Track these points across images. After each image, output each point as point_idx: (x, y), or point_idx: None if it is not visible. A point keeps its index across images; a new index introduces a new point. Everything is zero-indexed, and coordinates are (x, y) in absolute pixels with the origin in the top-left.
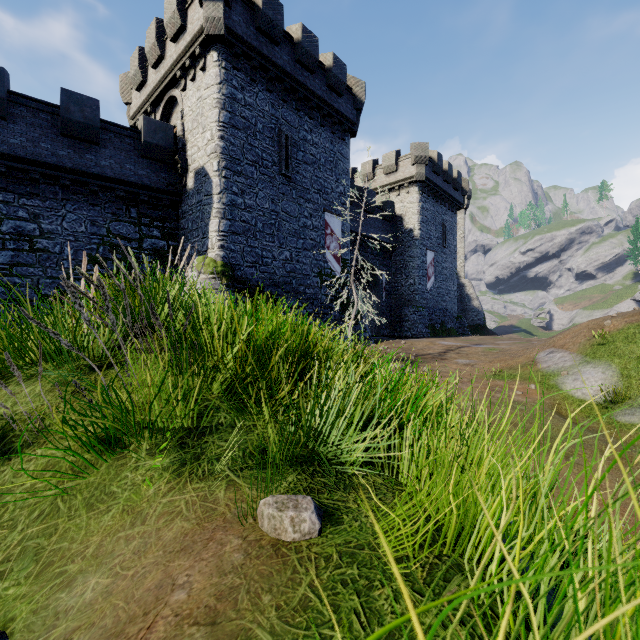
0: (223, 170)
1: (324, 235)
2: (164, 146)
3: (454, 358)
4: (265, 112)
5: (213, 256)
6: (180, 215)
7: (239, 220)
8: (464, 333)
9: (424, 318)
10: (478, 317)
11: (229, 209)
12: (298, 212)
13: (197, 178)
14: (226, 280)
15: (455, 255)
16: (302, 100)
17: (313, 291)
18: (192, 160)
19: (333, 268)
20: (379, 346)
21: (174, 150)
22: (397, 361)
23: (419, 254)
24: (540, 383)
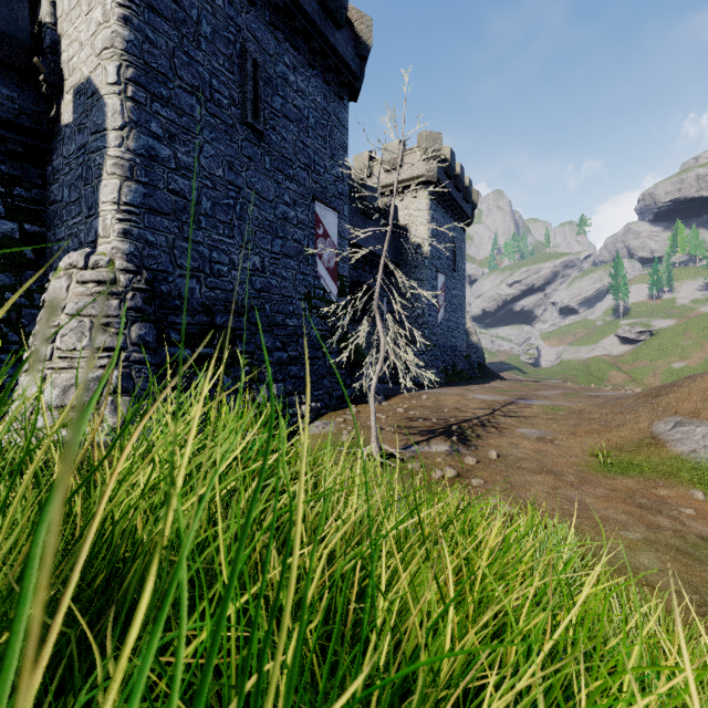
0: (129, 85)
1: (314, 236)
2: (5, 31)
3: (513, 426)
4: (216, 7)
5: (107, 251)
6: (49, 176)
7: (164, 188)
8: (475, 376)
9: (437, 359)
10: (477, 354)
11: (142, 163)
12: (274, 193)
13: (78, 102)
14: (134, 299)
15: (464, 281)
16: (281, 14)
17: (298, 322)
18: (69, 69)
19: (327, 288)
20: (394, 404)
21: (33, 49)
22: (437, 436)
23: (429, 277)
24: (702, 485)
